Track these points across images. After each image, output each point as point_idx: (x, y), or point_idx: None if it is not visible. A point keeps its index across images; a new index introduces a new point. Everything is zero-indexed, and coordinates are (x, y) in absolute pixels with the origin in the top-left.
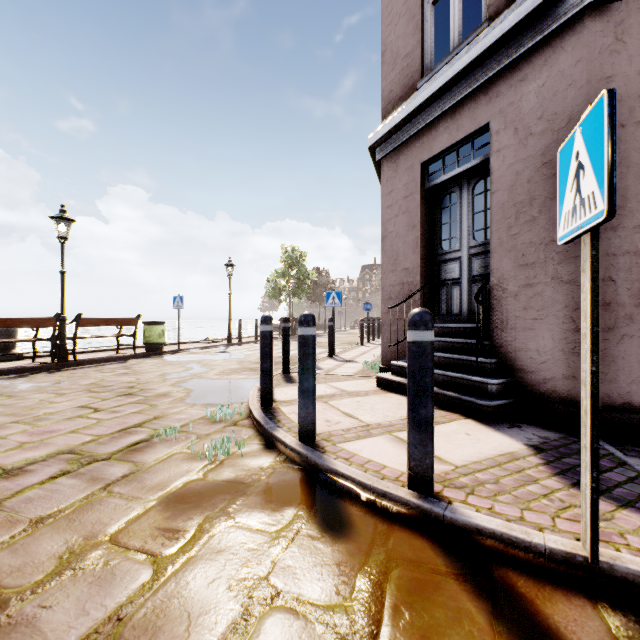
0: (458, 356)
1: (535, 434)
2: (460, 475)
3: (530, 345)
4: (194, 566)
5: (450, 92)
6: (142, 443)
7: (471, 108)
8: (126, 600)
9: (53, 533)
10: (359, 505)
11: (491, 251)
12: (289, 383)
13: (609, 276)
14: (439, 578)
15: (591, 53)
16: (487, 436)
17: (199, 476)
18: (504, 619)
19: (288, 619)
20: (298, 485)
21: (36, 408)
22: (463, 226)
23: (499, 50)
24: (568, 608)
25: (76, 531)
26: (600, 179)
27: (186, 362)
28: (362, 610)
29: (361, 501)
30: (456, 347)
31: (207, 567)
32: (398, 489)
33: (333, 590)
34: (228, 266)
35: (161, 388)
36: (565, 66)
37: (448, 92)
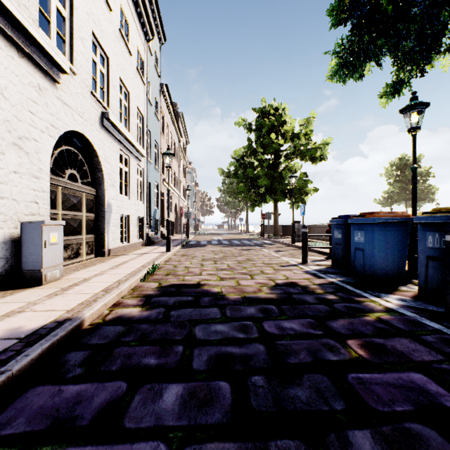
0: None
1: None
2: None
3: None
4: None
5: None
6: None
7: None
8: None
9: None
10: None
11: None
12: None
13: None
14: None
15: None
16: None
17: None
18: None
19: None
20: None
21: None
22: None
23: None
24: None
25: None
26: None
27: None
28: None
29: None
30: None
31: None
32: None
33: None
34: None
35: None
36: None
37: None
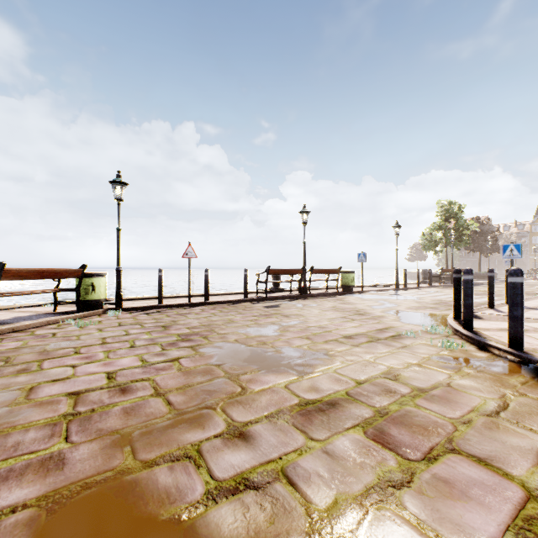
0: None
1: None
2: None
3: None
4: (471, 378)
5: None
6: (396, 336)
7: None
8: (447, 379)
9: (392, 357)
10: None
11: None
12: (477, 319)
13: None
14: None
15: None
16: None
17: (445, 353)
18: None
19: (534, 400)
20: (516, 368)
21: (321, 315)
22: None
23: None
24: None
25: (402, 359)
26: None
27: (375, 299)
28: None
29: None
30: None
31: (478, 380)
32: None
33: None
34: (395, 227)
35: (376, 313)
36: None
37: None
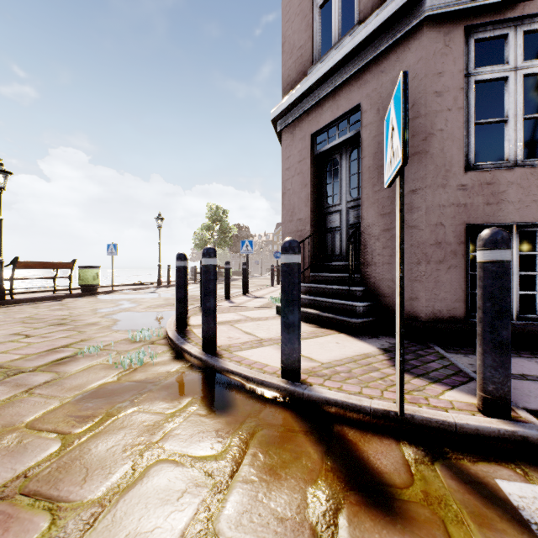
0: (337, 287)
1: (387, 341)
2: (323, 368)
3: (388, 276)
4: (98, 439)
5: (332, 78)
6: (67, 358)
7: (347, 92)
8: (34, 464)
9: None
10: (243, 393)
11: (361, 204)
12: None
13: (440, 222)
14: (292, 434)
15: (428, 54)
16: (352, 344)
17: (114, 379)
18: (332, 455)
19: (169, 467)
20: (197, 382)
21: None
22: (343, 185)
23: (366, 47)
24: (379, 446)
25: None
26: (400, 136)
27: (117, 300)
28: (229, 457)
29: (245, 390)
30: (336, 280)
31: (109, 439)
32: (273, 378)
33: (209, 447)
34: (158, 219)
35: (91, 319)
36: (411, 63)
37: (330, 78)
